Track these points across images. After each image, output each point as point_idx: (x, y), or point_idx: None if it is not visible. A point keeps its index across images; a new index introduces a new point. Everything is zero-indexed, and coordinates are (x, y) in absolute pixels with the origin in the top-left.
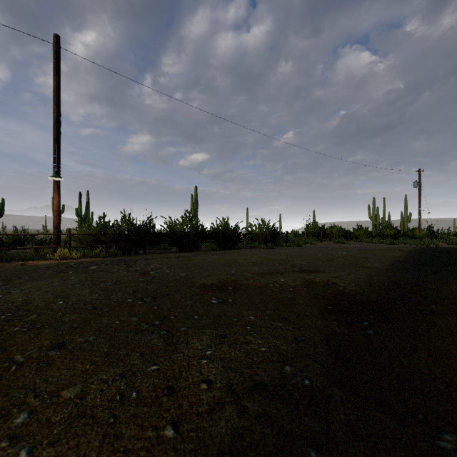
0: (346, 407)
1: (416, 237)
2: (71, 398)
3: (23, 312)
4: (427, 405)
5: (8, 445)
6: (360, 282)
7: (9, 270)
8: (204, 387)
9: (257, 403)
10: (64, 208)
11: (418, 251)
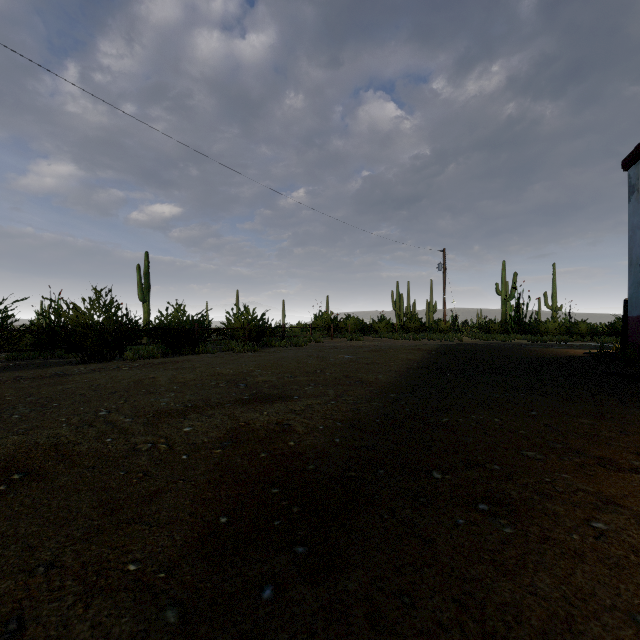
0: None
1: (441, 330)
2: None
3: None
4: None
5: None
6: (336, 420)
7: None
8: None
9: None
10: None
11: (438, 350)
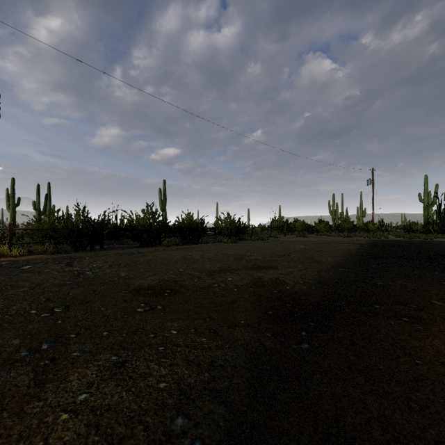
0: None
1: (370, 230)
2: None
3: None
4: None
5: None
6: (309, 279)
7: None
8: None
9: None
10: (20, 201)
11: (369, 244)
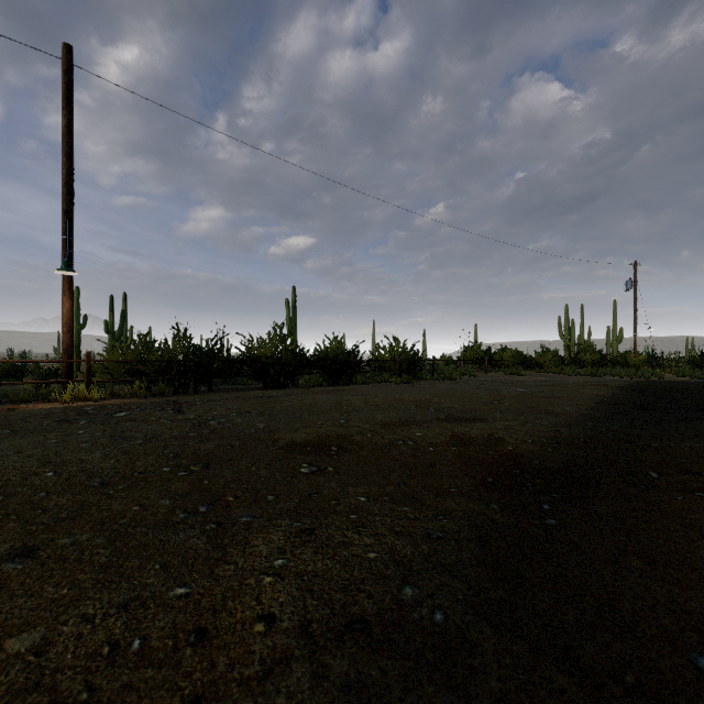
0: (502, 664)
1: (630, 365)
2: (20, 654)
3: None
4: (642, 656)
5: None
6: (540, 437)
7: None
8: (260, 629)
9: (348, 658)
10: (86, 321)
11: (632, 387)
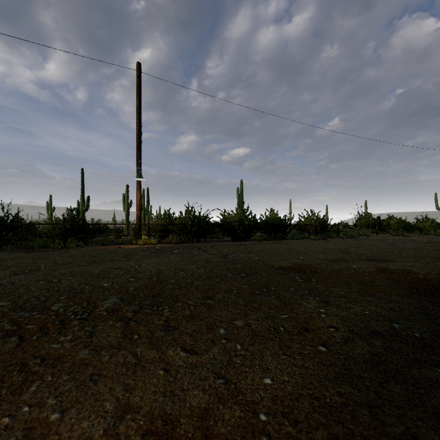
0: None
1: None
2: (243, 326)
3: (163, 277)
4: None
5: (227, 342)
6: None
7: (118, 251)
8: (333, 329)
9: (380, 341)
10: (131, 203)
11: None
